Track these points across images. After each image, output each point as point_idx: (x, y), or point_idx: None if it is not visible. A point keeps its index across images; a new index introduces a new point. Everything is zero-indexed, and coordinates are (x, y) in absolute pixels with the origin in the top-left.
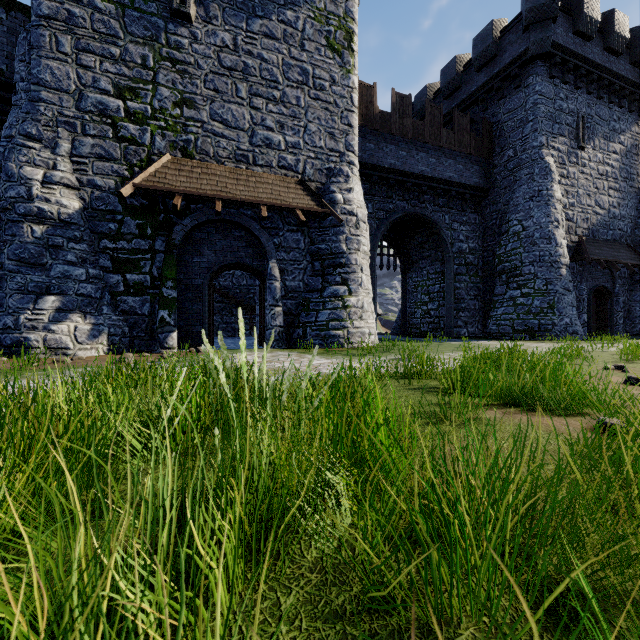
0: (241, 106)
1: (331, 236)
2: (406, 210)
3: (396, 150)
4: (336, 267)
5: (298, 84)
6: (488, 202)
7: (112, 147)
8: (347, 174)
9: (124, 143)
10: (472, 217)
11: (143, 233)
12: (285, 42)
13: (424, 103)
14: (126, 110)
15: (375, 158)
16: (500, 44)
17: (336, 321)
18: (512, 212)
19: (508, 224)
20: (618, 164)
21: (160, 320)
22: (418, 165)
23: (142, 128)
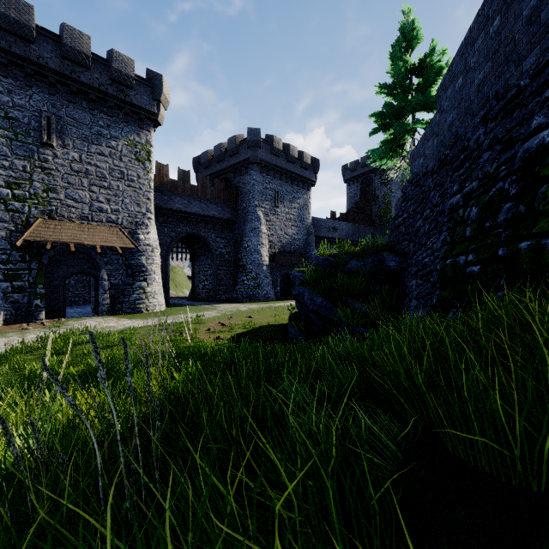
0: (84, 191)
1: (137, 257)
2: (188, 232)
3: (181, 200)
4: (140, 272)
5: (118, 179)
6: (236, 227)
7: (4, 215)
8: (147, 224)
9: (12, 212)
10: (228, 235)
11: (24, 260)
12: (111, 157)
13: (206, 160)
14: (13, 195)
15: (168, 204)
16: (240, 148)
17: (140, 300)
18: (245, 236)
19: (243, 242)
20: (297, 214)
21: (35, 305)
22: (195, 208)
23: (23, 204)
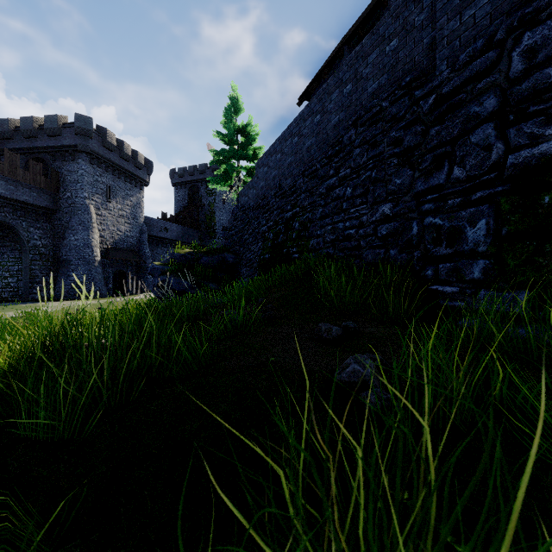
0: None
1: None
2: None
3: None
4: None
5: None
6: (56, 218)
7: None
8: None
9: None
10: (45, 225)
11: None
12: None
13: (6, 130)
14: None
15: None
16: (63, 131)
17: None
18: (70, 229)
19: (68, 235)
20: (130, 211)
21: None
22: None
23: None
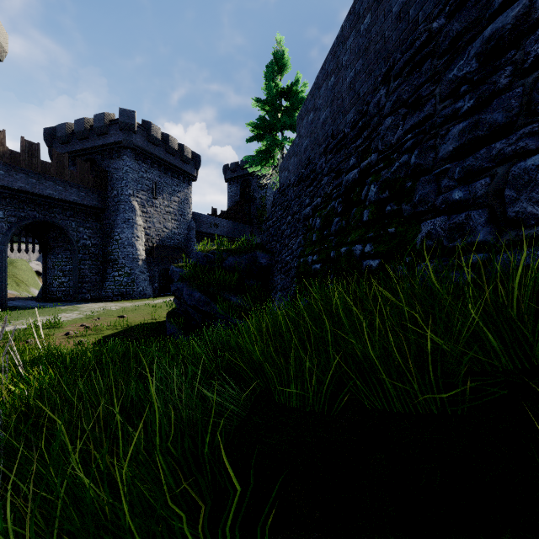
0: None
1: None
2: (37, 218)
3: (26, 178)
4: None
5: None
6: (105, 217)
7: None
8: None
9: None
10: (94, 224)
11: None
12: None
13: (64, 134)
14: None
15: (5, 181)
16: (110, 128)
17: None
18: (116, 227)
19: (114, 234)
20: (177, 207)
21: None
22: (47, 190)
23: None
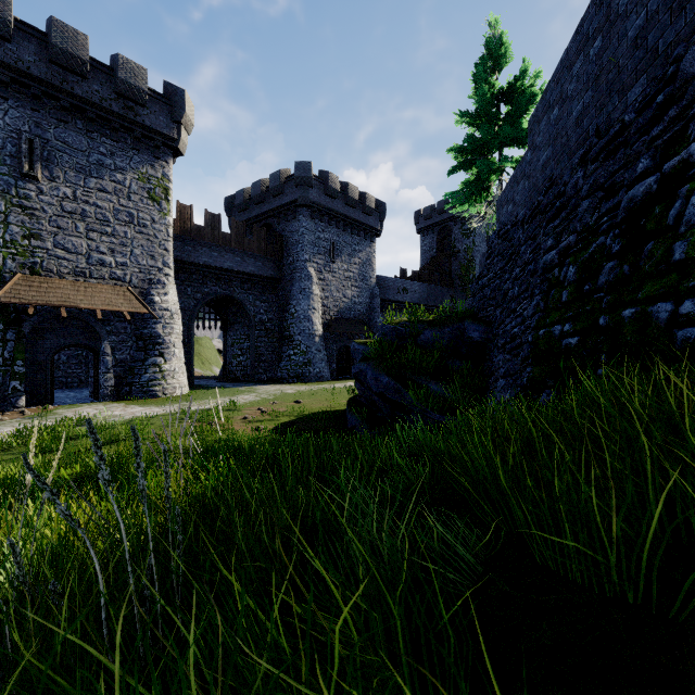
0: (80, 238)
1: (152, 325)
2: (218, 293)
3: (210, 252)
4: (155, 345)
5: (126, 223)
6: (281, 288)
7: None
8: (164, 282)
9: None
10: (270, 297)
11: None
12: (116, 195)
13: (242, 201)
14: None
15: (192, 257)
16: (285, 187)
17: (154, 381)
18: (292, 299)
19: (289, 306)
20: (358, 271)
21: (12, 388)
22: (227, 262)
23: None
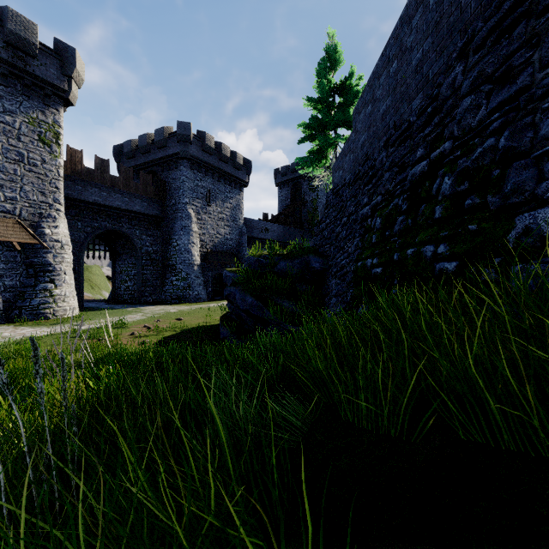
0: None
1: (42, 254)
2: (107, 228)
3: (99, 191)
4: (46, 272)
5: (15, 161)
6: (164, 225)
7: None
8: (55, 217)
9: None
10: (155, 232)
11: None
12: (4, 135)
13: (130, 150)
14: None
15: (83, 195)
16: (168, 141)
17: (45, 304)
18: (174, 234)
19: (172, 240)
20: (229, 213)
21: None
22: (116, 201)
23: None
